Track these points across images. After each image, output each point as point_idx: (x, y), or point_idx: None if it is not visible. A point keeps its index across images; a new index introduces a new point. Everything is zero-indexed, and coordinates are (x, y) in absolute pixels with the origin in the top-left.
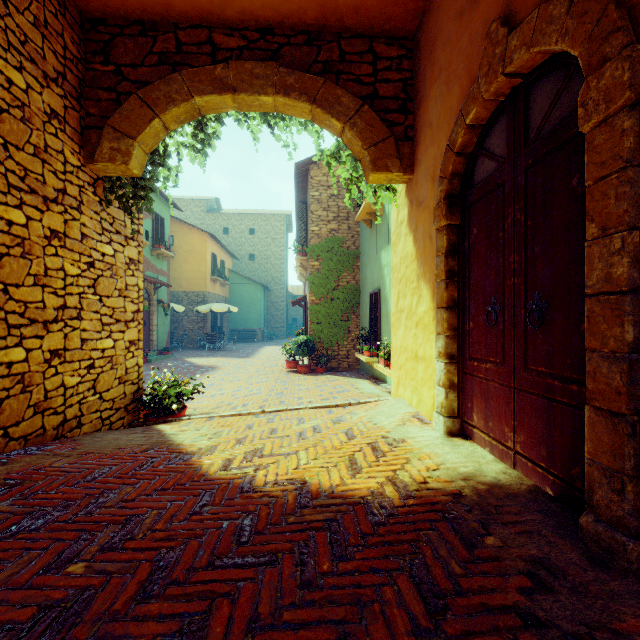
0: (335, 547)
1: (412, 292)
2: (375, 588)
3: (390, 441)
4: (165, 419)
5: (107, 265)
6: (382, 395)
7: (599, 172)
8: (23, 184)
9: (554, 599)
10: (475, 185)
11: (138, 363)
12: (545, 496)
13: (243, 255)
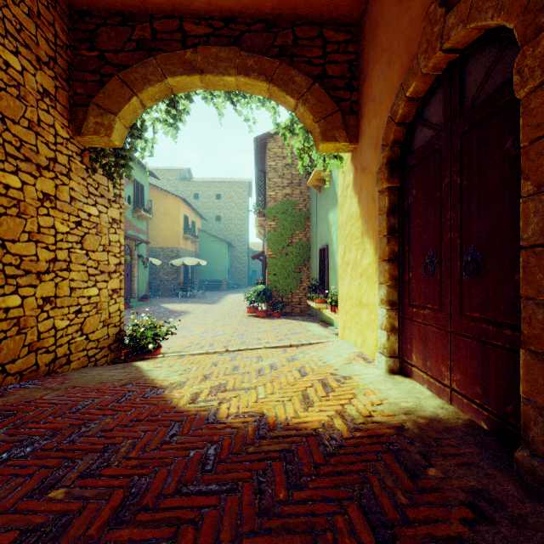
0: (290, 476)
1: (357, 247)
2: (327, 517)
3: (338, 378)
4: (143, 357)
5: (93, 224)
6: (330, 336)
7: (534, 133)
8: (19, 153)
9: (495, 530)
10: (414, 151)
11: (120, 308)
12: (480, 430)
13: (211, 217)
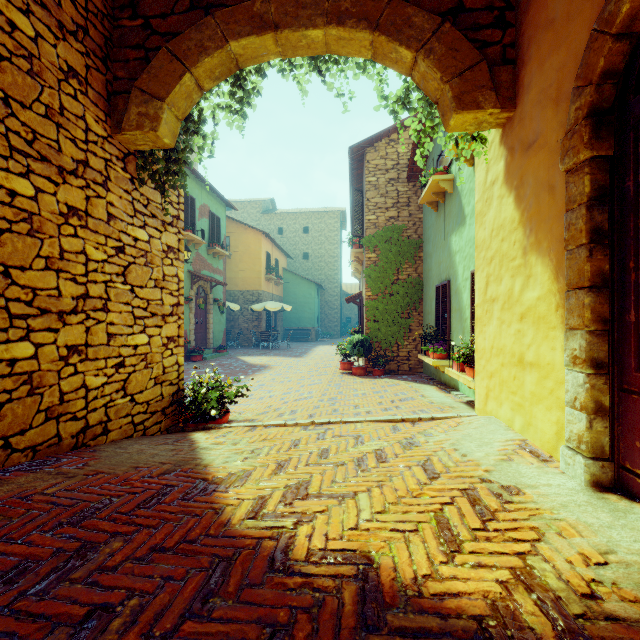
0: None
1: (513, 273)
2: None
3: (496, 489)
4: (204, 425)
5: (140, 252)
6: (457, 407)
7: None
8: (31, 149)
9: None
10: None
11: (178, 362)
12: None
13: (297, 254)
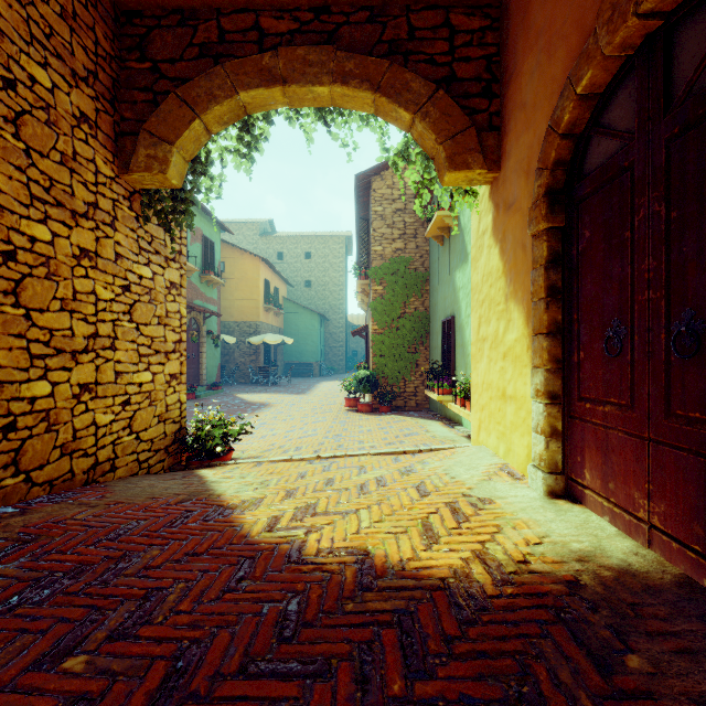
0: (409, 655)
1: (498, 316)
2: None
3: (474, 501)
4: (209, 463)
5: (145, 289)
6: (458, 440)
7: None
8: (48, 196)
9: None
10: (587, 175)
11: (180, 399)
12: (703, 593)
13: (299, 282)
